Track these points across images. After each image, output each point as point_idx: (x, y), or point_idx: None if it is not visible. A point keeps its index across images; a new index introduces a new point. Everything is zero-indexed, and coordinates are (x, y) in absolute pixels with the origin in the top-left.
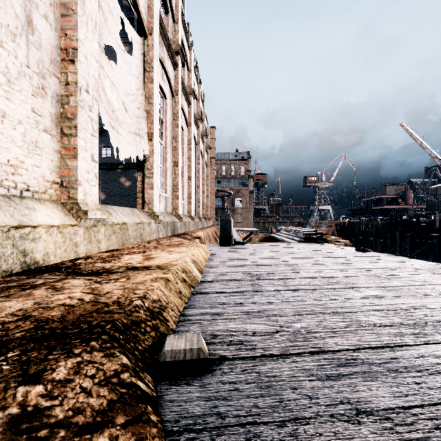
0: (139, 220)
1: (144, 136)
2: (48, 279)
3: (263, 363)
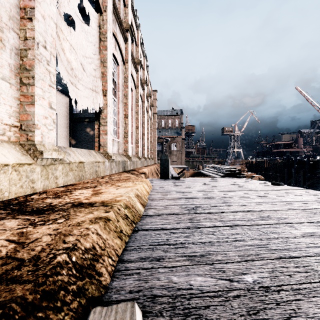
0: (95, 159)
1: (99, 92)
2: None
3: None
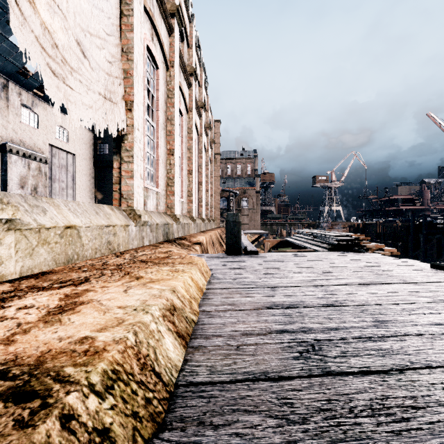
0: (106, 221)
1: (119, 103)
2: None
3: None
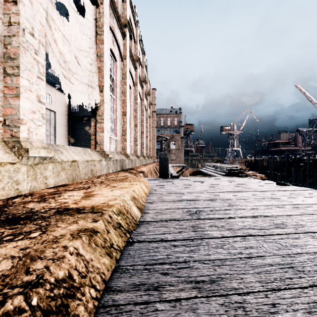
0: (90, 158)
1: (96, 88)
2: None
3: None
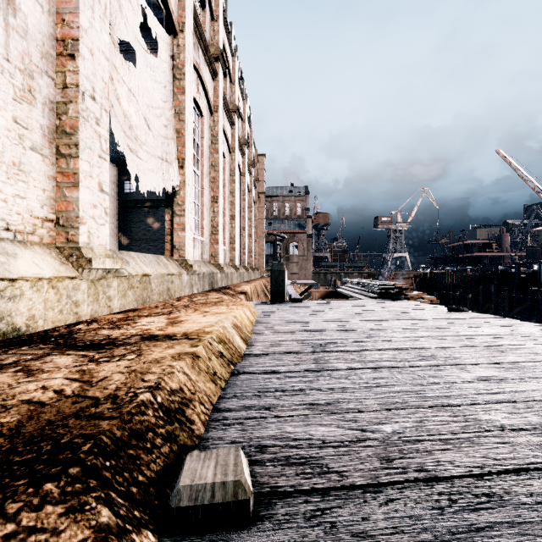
0: (166, 270)
1: (173, 163)
2: (25, 355)
3: (341, 502)
